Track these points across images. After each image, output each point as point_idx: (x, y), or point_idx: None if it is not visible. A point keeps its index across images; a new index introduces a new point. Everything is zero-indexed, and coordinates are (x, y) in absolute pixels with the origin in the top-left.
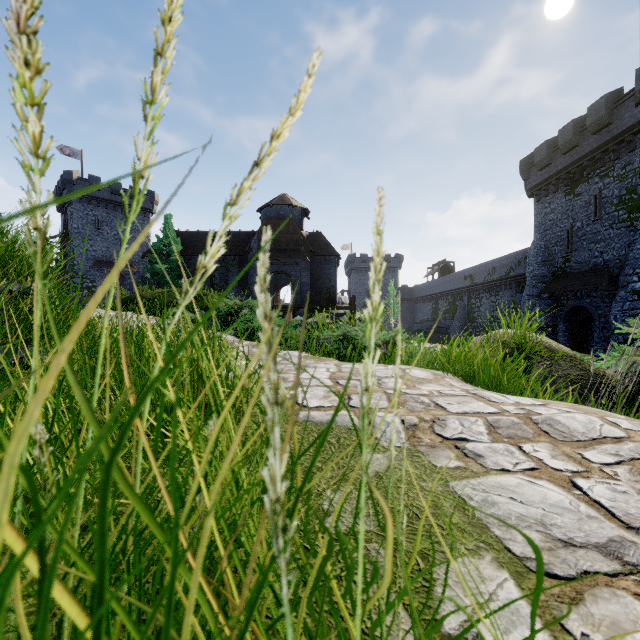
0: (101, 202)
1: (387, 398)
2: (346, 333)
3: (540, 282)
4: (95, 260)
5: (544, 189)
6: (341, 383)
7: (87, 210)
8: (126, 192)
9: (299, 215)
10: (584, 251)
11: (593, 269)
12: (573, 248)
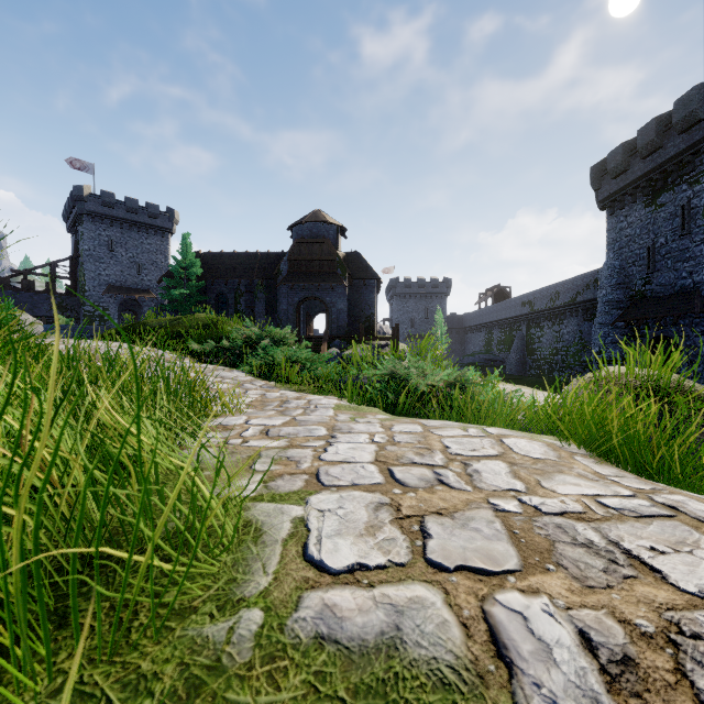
0: (115, 221)
1: (507, 531)
2: (394, 371)
3: (614, 308)
4: (108, 285)
5: (619, 200)
6: (399, 476)
7: (99, 230)
8: (143, 210)
9: (335, 233)
10: (669, 271)
11: (680, 292)
12: (655, 268)
